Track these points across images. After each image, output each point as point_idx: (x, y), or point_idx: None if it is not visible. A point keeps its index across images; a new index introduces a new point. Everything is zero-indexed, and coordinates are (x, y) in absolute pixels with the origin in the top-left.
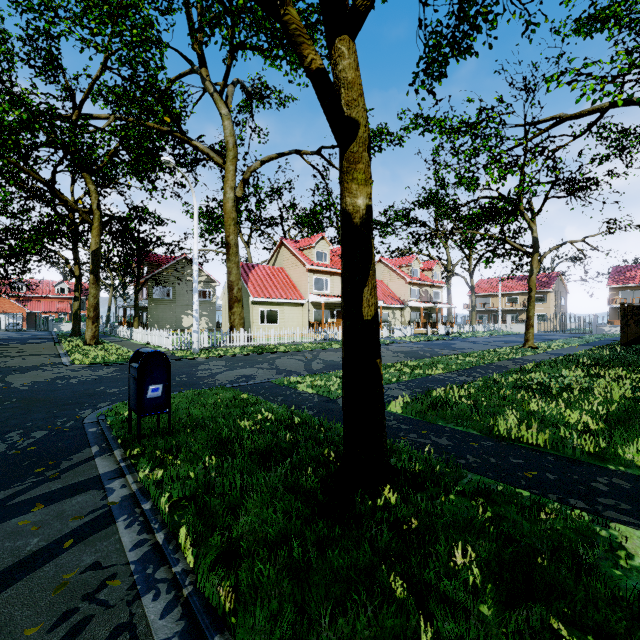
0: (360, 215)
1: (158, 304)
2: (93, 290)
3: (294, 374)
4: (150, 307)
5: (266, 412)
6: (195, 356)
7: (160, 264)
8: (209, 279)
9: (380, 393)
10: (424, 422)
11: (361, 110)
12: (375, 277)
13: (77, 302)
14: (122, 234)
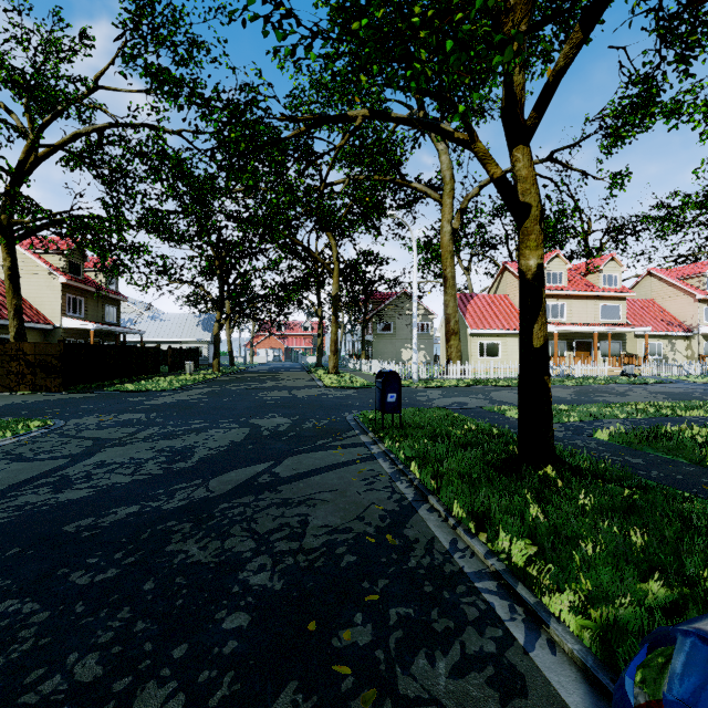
0: (531, 272)
1: (380, 338)
2: (334, 328)
3: (507, 405)
4: (374, 341)
5: (471, 424)
6: (414, 385)
7: (382, 301)
8: (427, 312)
9: (547, 401)
10: (628, 448)
11: (533, 196)
12: (545, 316)
13: (320, 338)
14: (353, 278)
